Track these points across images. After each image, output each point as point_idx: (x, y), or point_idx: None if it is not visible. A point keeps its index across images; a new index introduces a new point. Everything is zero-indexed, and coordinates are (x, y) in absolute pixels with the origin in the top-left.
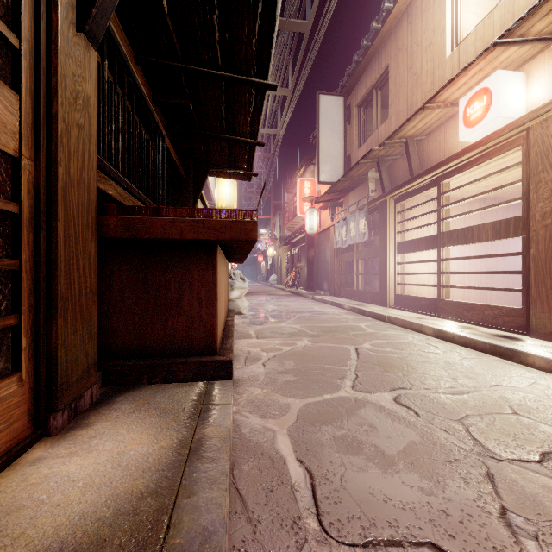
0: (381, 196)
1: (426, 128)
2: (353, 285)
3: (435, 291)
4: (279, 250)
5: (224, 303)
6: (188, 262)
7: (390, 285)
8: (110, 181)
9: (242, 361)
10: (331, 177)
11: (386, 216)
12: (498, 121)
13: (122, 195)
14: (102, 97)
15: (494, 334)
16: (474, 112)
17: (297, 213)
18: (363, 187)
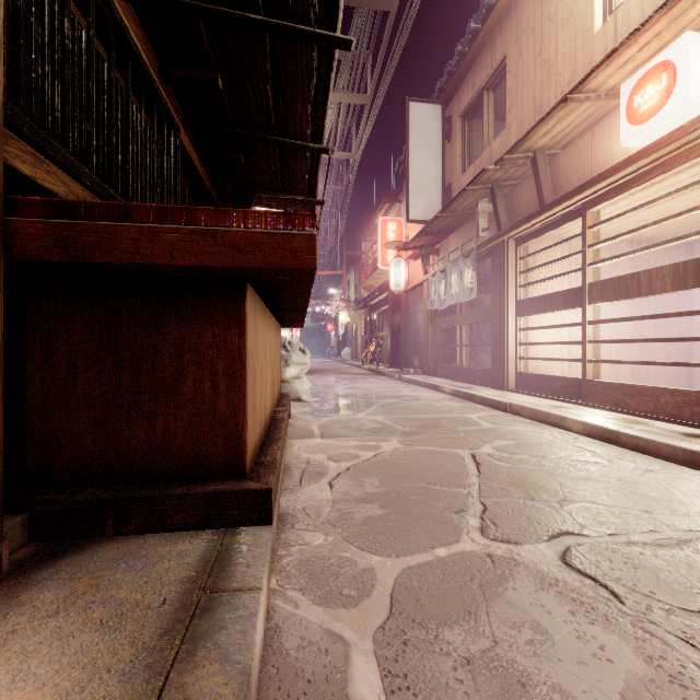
0: (496, 236)
1: (564, 137)
2: (453, 361)
3: (571, 368)
4: (353, 316)
5: (270, 385)
6: (194, 314)
7: (509, 359)
8: (51, 166)
9: (297, 478)
10: (425, 213)
11: (504, 264)
12: (685, 110)
13: (82, 198)
14: (29, 7)
15: (682, 432)
16: (646, 100)
17: (379, 265)
18: (469, 226)
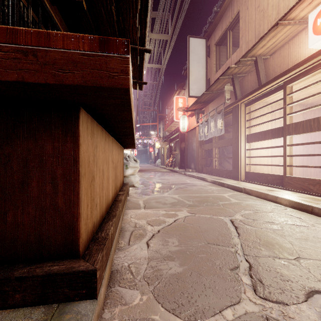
0: (235, 102)
1: (272, 48)
2: (211, 165)
3: (272, 169)
4: (162, 144)
5: (113, 180)
6: (37, 130)
7: (241, 165)
8: None
9: (127, 239)
10: (197, 93)
11: (238, 116)
12: None
13: None
14: None
15: None
16: None
17: (174, 119)
18: (219, 99)
